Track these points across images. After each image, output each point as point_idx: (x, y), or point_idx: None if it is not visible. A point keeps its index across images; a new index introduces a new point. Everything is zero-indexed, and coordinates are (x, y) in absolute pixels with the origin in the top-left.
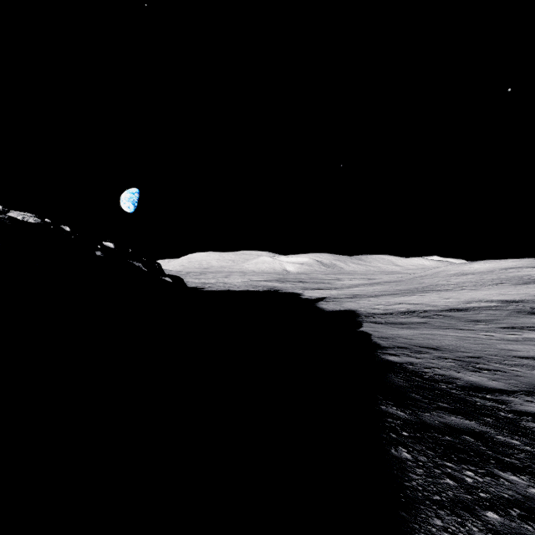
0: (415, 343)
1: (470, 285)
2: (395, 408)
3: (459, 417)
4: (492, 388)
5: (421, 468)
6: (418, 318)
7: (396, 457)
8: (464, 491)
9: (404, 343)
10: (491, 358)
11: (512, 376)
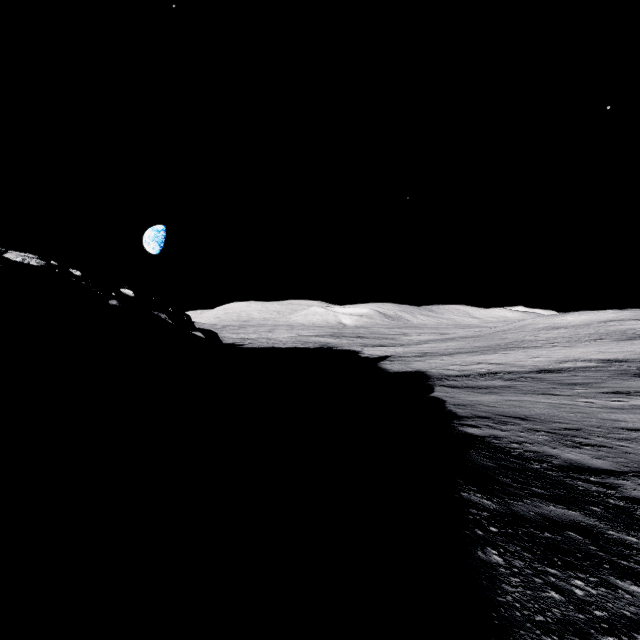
0: (500, 412)
1: (563, 341)
2: (480, 495)
3: (559, 506)
4: (597, 468)
5: (517, 577)
6: (501, 381)
7: (484, 562)
8: (574, 609)
9: (485, 412)
10: (592, 430)
11: (621, 453)
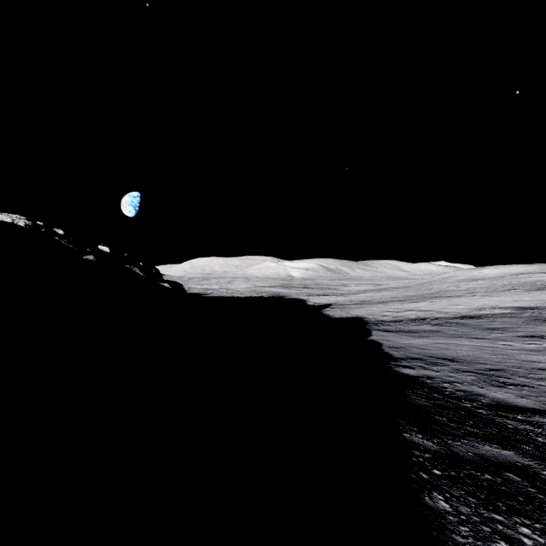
0: (430, 354)
1: (481, 291)
2: (420, 436)
3: (494, 446)
4: (522, 407)
5: (466, 525)
6: (429, 326)
7: (432, 509)
8: None
9: (417, 354)
10: (514, 370)
11: (542, 392)
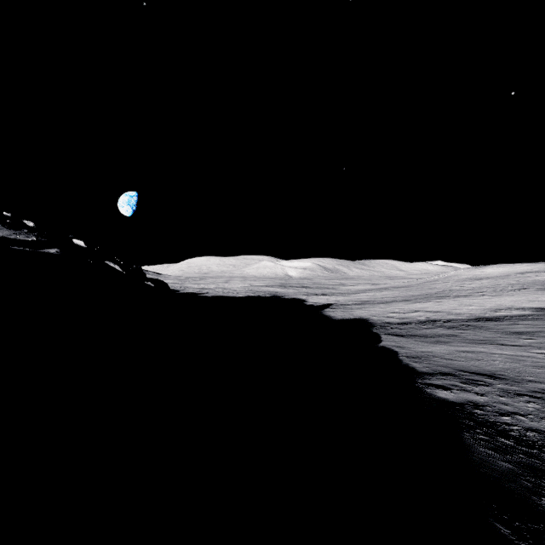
0: (460, 367)
1: (489, 290)
2: None
3: None
4: None
5: None
6: (444, 330)
7: None
8: None
9: (445, 367)
10: None
11: None
